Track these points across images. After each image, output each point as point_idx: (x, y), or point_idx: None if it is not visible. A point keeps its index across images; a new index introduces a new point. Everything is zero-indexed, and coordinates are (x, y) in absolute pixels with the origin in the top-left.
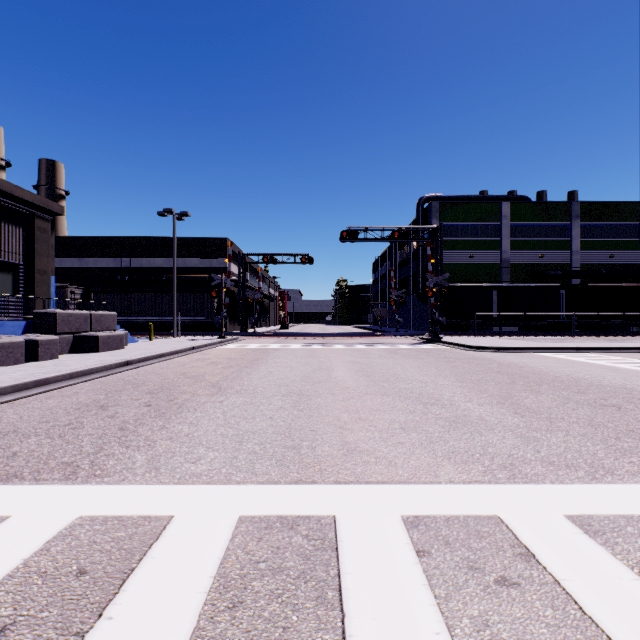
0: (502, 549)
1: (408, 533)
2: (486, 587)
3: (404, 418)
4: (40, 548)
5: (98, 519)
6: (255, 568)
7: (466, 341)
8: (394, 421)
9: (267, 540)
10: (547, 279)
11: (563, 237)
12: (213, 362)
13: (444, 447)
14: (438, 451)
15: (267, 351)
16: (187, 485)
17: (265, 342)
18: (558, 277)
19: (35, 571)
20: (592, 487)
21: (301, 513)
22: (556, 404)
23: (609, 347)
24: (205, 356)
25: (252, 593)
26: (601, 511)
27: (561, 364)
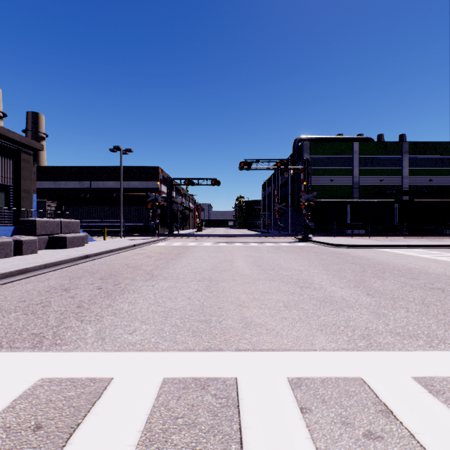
0: (367, 406)
1: (293, 392)
2: (357, 440)
3: (286, 298)
4: (8, 406)
5: (55, 381)
6: (174, 423)
7: (328, 240)
8: (279, 300)
9: (184, 399)
10: (385, 196)
11: (396, 166)
12: (148, 256)
13: (317, 321)
14: (313, 324)
15: (187, 247)
16: (125, 352)
17: (186, 241)
18: (393, 195)
19: (1, 426)
20: (430, 353)
21: (211, 375)
22: (397, 287)
23: (430, 245)
24: (143, 251)
25: (171, 446)
26: (440, 373)
27: (397, 257)
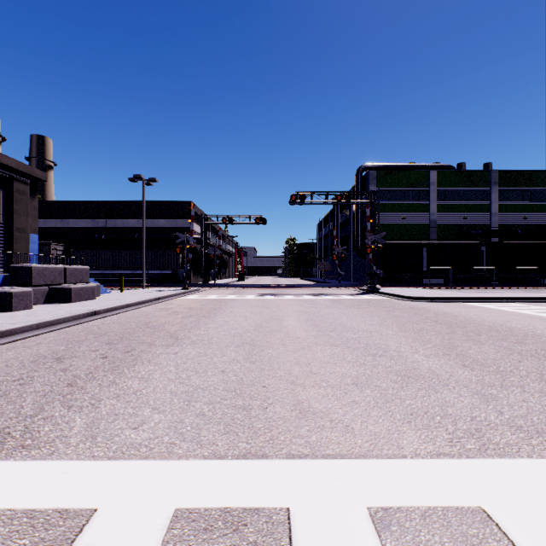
0: None
1: (379, 539)
2: None
3: (355, 371)
4: None
5: (4, 515)
6: None
7: (401, 292)
8: (346, 375)
9: None
10: (469, 237)
11: (483, 201)
12: (174, 312)
13: (401, 407)
14: (396, 412)
15: (225, 301)
16: (122, 461)
17: (223, 293)
18: (479, 236)
19: None
20: None
21: (249, 504)
22: (500, 355)
23: (530, 297)
24: (168, 306)
25: None
26: None
27: (491, 313)
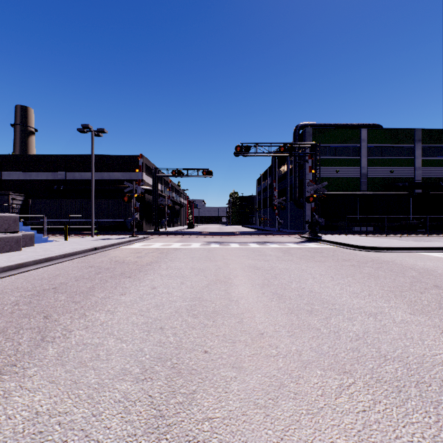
0: None
1: None
2: None
3: None
4: None
5: None
6: None
7: (346, 240)
8: None
9: None
10: (396, 189)
11: (408, 156)
12: (98, 268)
13: None
14: None
15: (167, 251)
16: None
17: (170, 240)
18: (406, 187)
19: None
20: None
21: None
22: None
23: None
24: (100, 258)
25: None
26: None
27: None
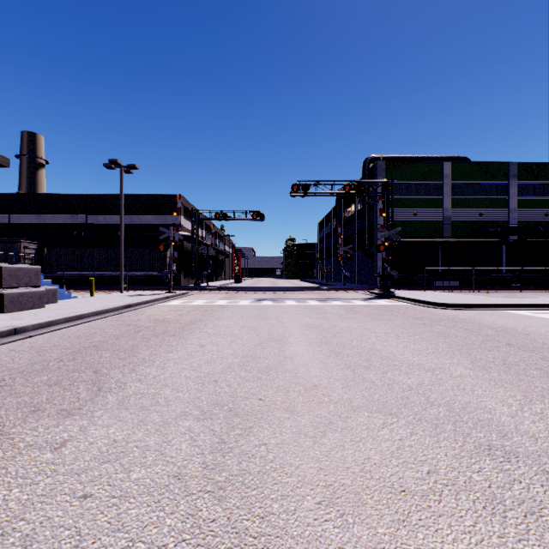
0: None
1: None
2: None
3: None
4: None
5: None
6: None
7: (422, 296)
8: None
9: None
10: (486, 235)
11: (501, 196)
12: (137, 326)
13: None
14: None
15: (211, 309)
16: None
17: (214, 297)
18: (498, 233)
19: None
20: None
21: None
22: None
23: None
24: (136, 316)
25: None
26: None
27: None
